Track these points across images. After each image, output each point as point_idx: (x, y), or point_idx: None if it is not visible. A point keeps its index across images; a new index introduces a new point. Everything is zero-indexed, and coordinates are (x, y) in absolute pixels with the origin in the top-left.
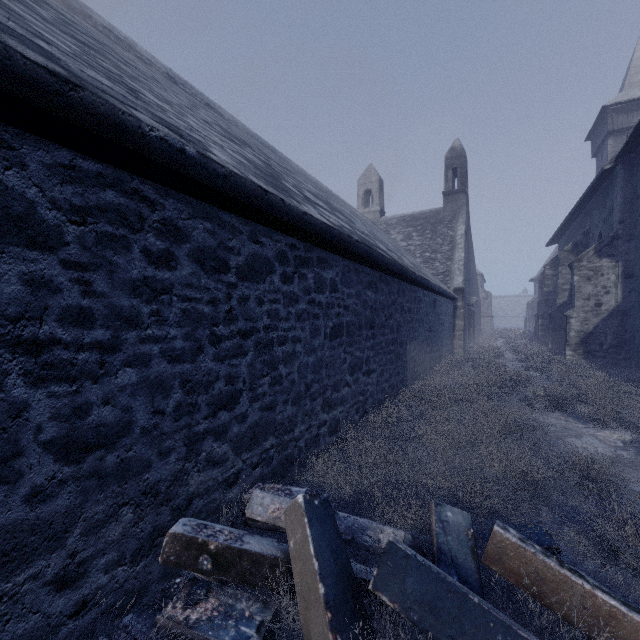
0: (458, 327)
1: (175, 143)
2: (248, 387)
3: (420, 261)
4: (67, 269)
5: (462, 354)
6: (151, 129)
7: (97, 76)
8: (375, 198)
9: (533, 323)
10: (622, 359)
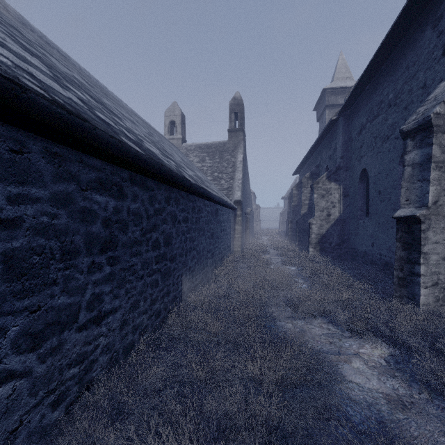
0: (237, 231)
1: None
2: None
3: (210, 179)
4: None
5: (240, 252)
6: None
7: None
8: (178, 128)
9: (283, 225)
10: (342, 253)
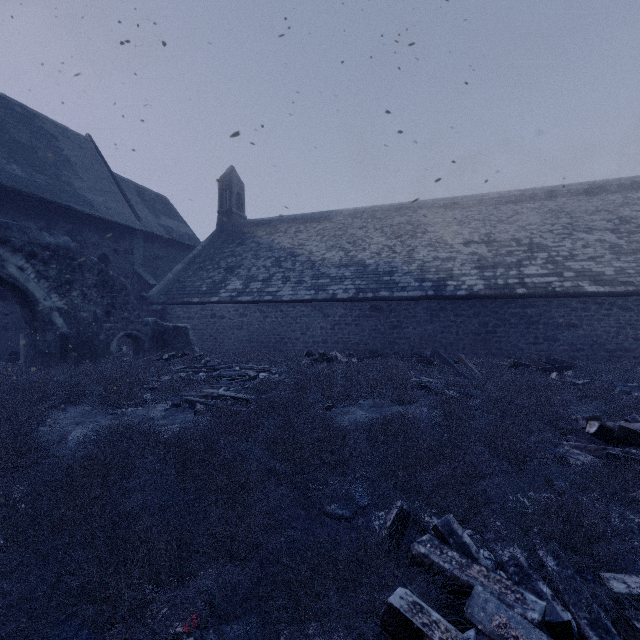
0: None
1: None
2: None
3: None
4: (634, 314)
5: None
6: None
7: (639, 278)
8: None
9: None
10: None
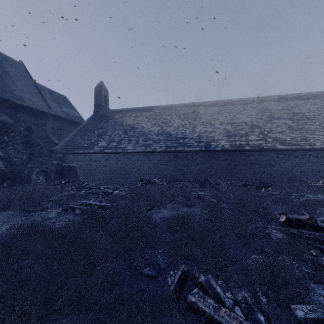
0: None
1: (309, 148)
2: (322, 171)
3: None
4: (300, 159)
5: None
6: (307, 148)
7: (302, 142)
8: None
9: None
10: None
